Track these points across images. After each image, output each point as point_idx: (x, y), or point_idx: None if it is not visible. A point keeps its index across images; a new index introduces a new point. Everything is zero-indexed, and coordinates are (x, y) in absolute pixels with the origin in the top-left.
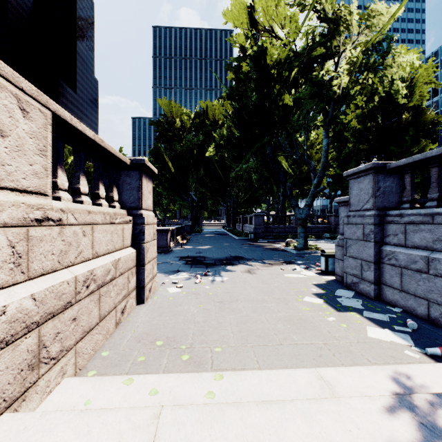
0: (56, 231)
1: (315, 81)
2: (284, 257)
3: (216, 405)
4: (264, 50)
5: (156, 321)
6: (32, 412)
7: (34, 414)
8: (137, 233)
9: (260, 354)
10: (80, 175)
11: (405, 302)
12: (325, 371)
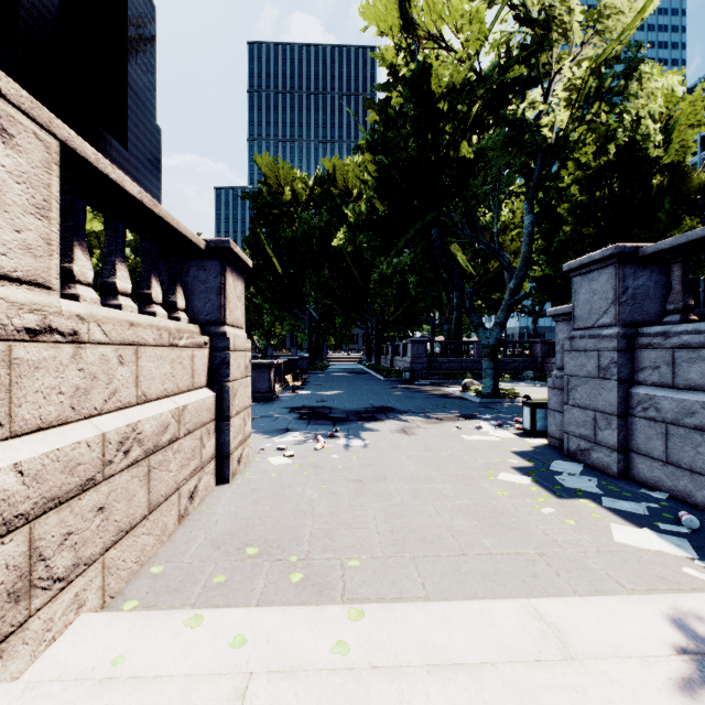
0: (68, 353)
1: (512, 120)
2: (461, 409)
3: (352, 671)
4: (428, 68)
5: (248, 513)
6: (7, 683)
7: (12, 688)
8: (217, 365)
9: (428, 572)
10: (116, 260)
11: (673, 483)
12: (547, 604)
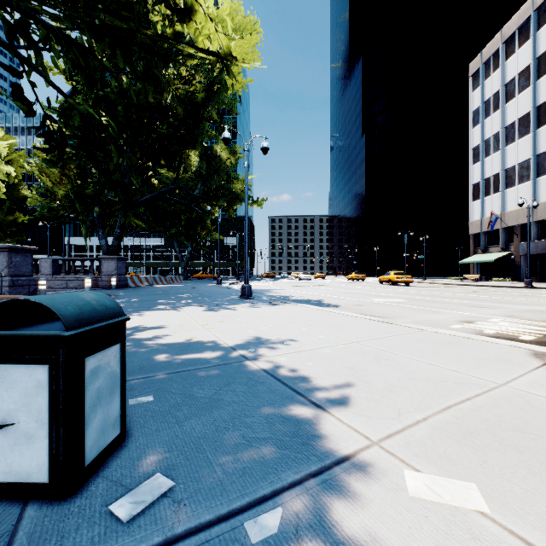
0: None
1: None
2: None
3: None
4: None
5: None
6: None
7: None
8: None
9: None
10: None
11: None
12: None
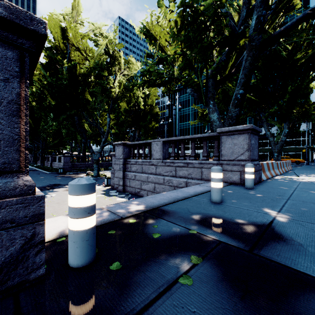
0: None
1: (104, 86)
2: None
3: None
4: (75, 66)
5: None
6: None
7: None
8: None
9: None
10: None
11: (130, 190)
12: None
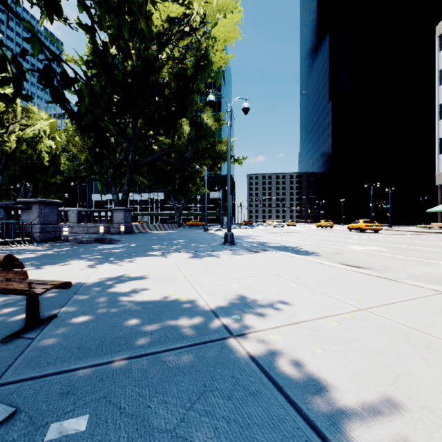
0: None
1: None
2: None
3: None
4: None
5: None
6: None
7: None
8: None
9: None
10: None
11: None
12: None
